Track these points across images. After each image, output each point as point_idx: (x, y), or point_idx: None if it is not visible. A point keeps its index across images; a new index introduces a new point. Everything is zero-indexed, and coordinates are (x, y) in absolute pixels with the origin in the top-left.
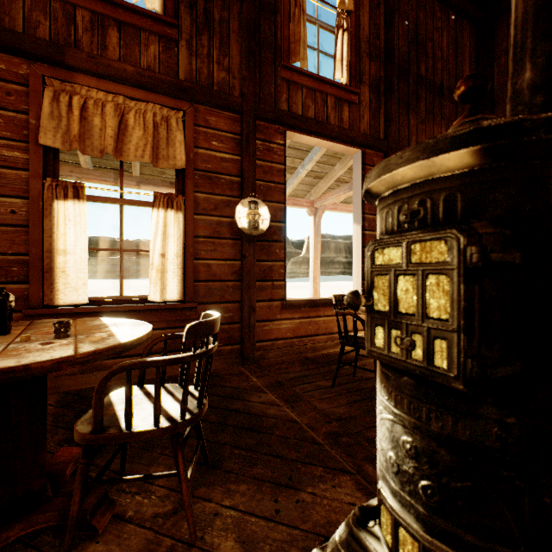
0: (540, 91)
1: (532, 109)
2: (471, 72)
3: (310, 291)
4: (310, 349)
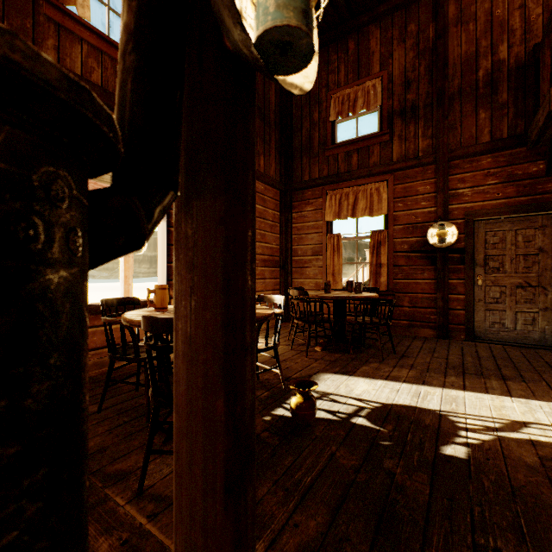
0: (133, 42)
1: (127, 62)
2: (277, 98)
3: (121, 294)
4: (95, 365)
